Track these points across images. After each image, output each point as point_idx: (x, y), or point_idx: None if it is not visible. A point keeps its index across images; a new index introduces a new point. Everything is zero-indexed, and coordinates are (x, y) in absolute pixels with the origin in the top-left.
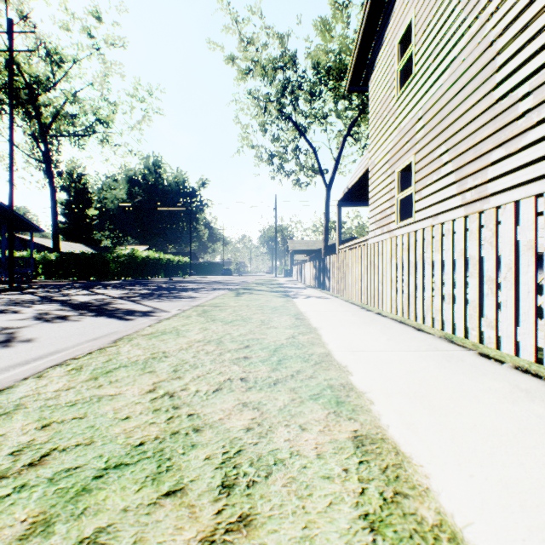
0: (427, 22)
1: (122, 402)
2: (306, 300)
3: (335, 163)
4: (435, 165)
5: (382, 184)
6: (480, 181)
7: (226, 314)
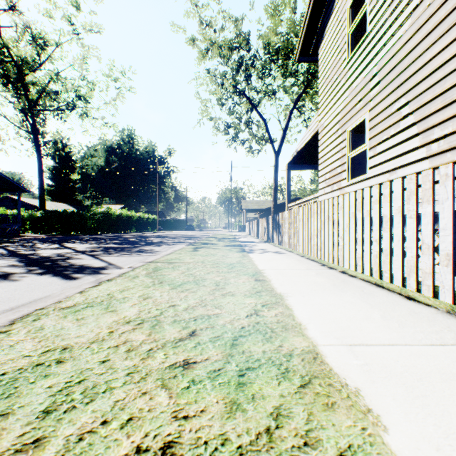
0: None
1: None
2: (262, 255)
3: (283, 133)
4: (393, 119)
5: (332, 144)
6: (451, 130)
7: (177, 273)
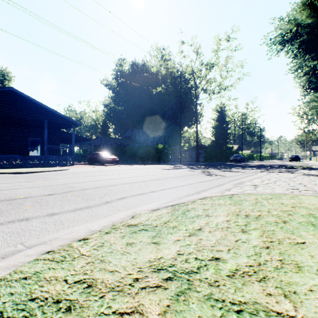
0: None
1: None
2: None
3: None
4: None
5: None
6: None
7: None
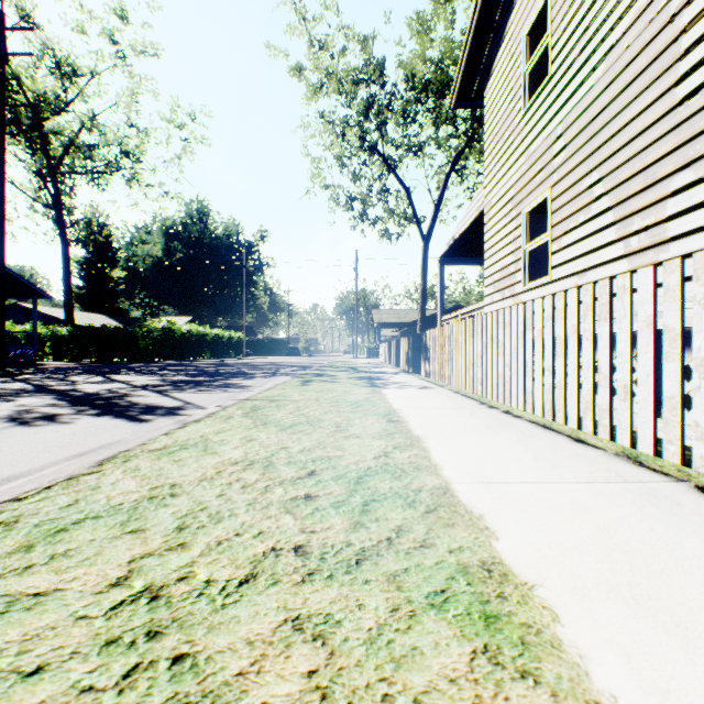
0: (569, 0)
1: (48, 616)
2: (400, 390)
3: (434, 208)
4: (582, 201)
5: (503, 231)
6: (654, 220)
7: (284, 413)
